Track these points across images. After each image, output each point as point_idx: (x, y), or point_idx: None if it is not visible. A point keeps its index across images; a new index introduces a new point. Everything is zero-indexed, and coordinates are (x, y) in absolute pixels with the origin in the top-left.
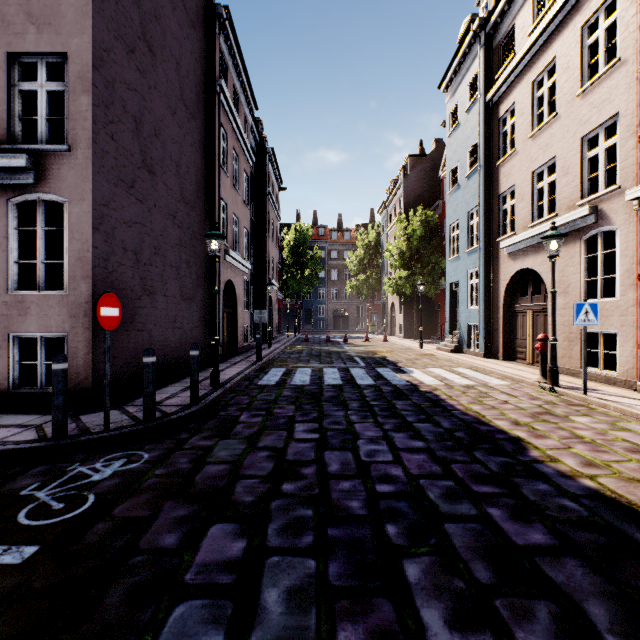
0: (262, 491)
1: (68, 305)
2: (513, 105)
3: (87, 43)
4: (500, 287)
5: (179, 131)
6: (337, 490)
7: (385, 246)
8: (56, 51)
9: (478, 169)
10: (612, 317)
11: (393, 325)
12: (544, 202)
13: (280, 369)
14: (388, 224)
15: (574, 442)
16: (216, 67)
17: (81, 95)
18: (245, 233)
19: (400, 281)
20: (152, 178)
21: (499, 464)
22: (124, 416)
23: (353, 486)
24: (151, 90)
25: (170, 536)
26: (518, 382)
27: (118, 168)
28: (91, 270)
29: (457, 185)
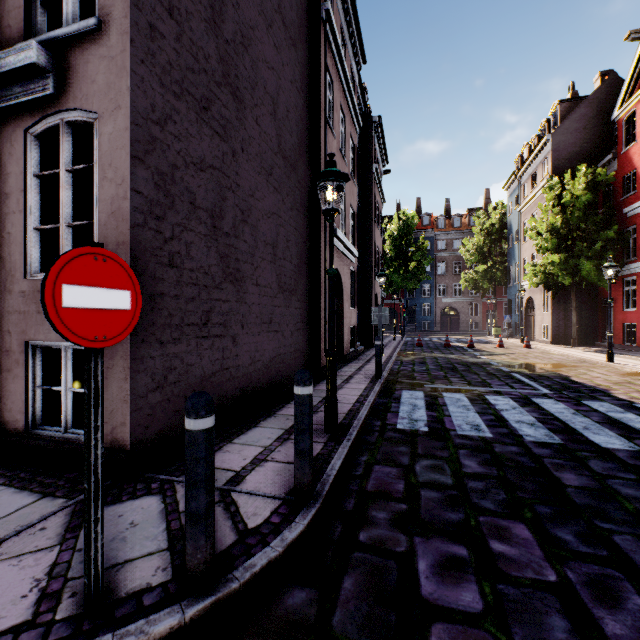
0: None
1: None
2: None
3: None
4: None
5: (276, 55)
6: None
7: (515, 228)
8: None
9: None
10: None
11: (529, 326)
12: None
13: (415, 393)
14: (521, 199)
15: None
16: None
17: None
18: (351, 215)
19: (552, 267)
20: (238, 107)
21: None
22: (160, 530)
23: None
24: None
25: None
26: None
27: (181, 69)
28: (129, 231)
29: None
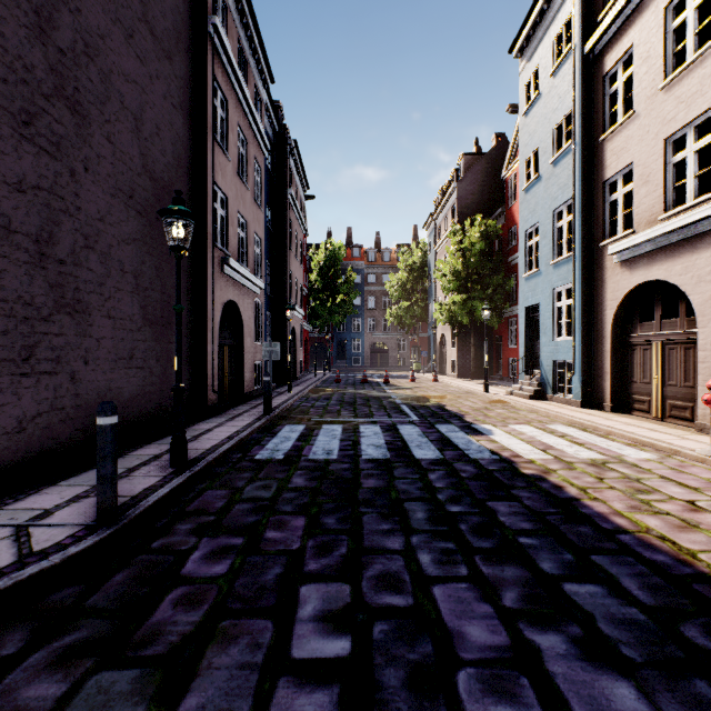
0: None
1: None
2: (628, 51)
3: None
4: (606, 309)
5: (140, 67)
6: None
7: (433, 267)
8: None
9: (572, 148)
10: None
11: (443, 362)
12: (687, 180)
13: (296, 427)
14: (437, 240)
15: None
16: None
17: None
18: (257, 242)
19: (454, 307)
20: (79, 122)
21: None
22: None
23: None
24: None
25: None
26: (668, 454)
27: None
28: None
29: (537, 176)
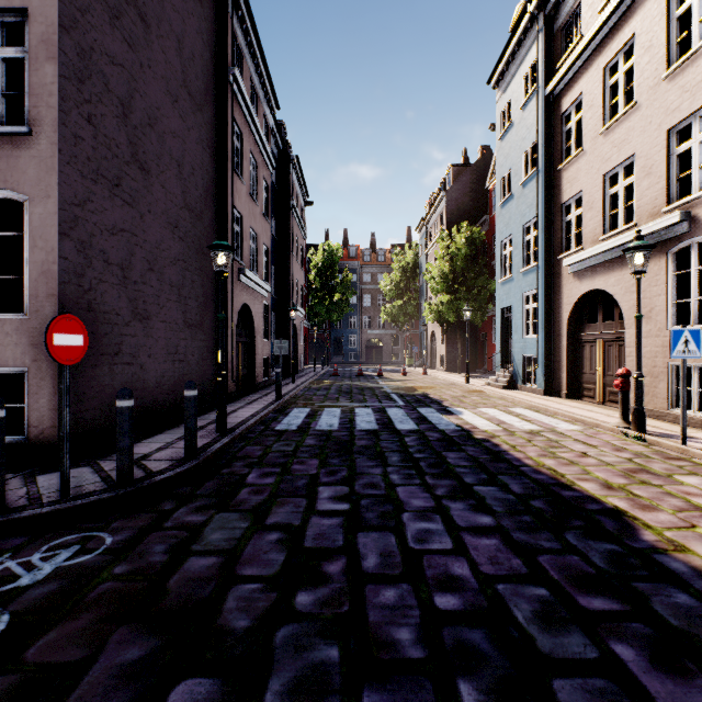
0: (264, 608)
1: (29, 332)
2: (579, 97)
3: None
4: (563, 312)
5: (181, 124)
6: (376, 605)
7: (424, 268)
8: (13, 7)
9: (536, 174)
10: None
11: (433, 357)
12: (619, 210)
13: (303, 409)
14: (428, 243)
15: (696, 517)
16: (229, 53)
17: (45, 63)
18: (265, 251)
19: (442, 307)
20: (145, 177)
21: (605, 555)
22: (95, 477)
23: (400, 597)
24: (144, 69)
25: None
26: (592, 426)
27: (97, 160)
28: (58, 287)
29: (510, 195)
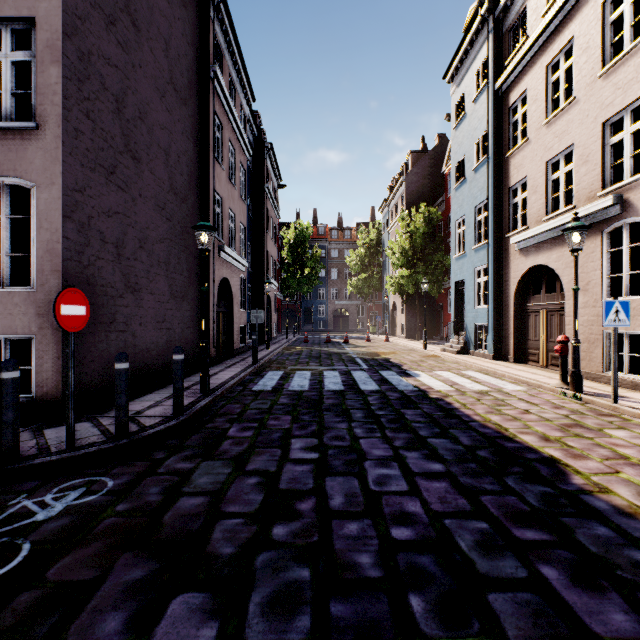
0: (246, 538)
1: (35, 303)
2: (525, 92)
3: (57, 7)
4: (510, 285)
5: (168, 117)
6: (341, 536)
7: (386, 245)
8: (22, 16)
9: (486, 161)
10: (639, 317)
11: (395, 325)
12: (560, 194)
13: (277, 372)
14: (389, 222)
15: (620, 464)
16: (210, 52)
17: (50, 66)
18: (242, 229)
19: (402, 280)
20: (136, 165)
21: (539, 496)
22: (95, 430)
23: (362, 530)
24: (135, 69)
25: (114, 616)
26: (535, 387)
27: (95, 151)
28: (61, 263)
29: (463, 179)
